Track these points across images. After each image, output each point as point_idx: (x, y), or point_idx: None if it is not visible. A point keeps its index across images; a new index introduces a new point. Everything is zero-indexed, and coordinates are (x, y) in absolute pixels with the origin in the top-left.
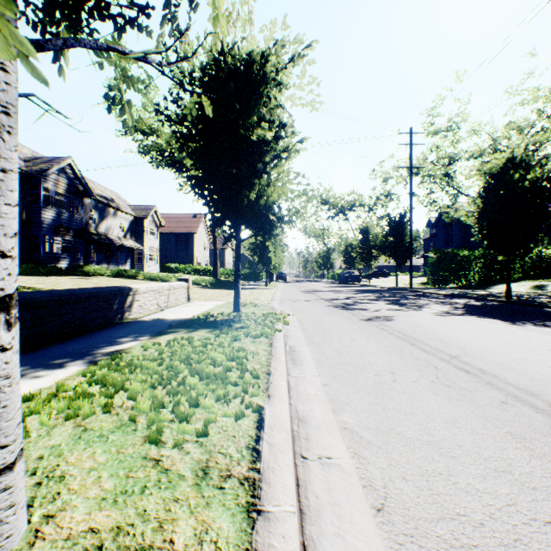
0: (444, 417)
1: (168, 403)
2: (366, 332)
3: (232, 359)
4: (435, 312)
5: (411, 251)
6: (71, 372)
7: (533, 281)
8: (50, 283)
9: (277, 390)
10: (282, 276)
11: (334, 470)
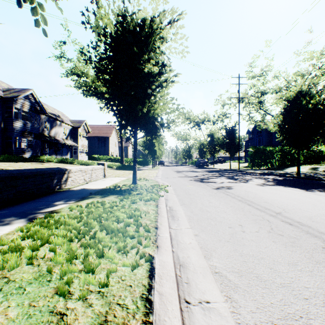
0: (287, 262)
1: (80, 254)
2: (217, 197)
3: (131, 217)
4: (257, 184)
5: (239, 147)
6: (13, 228)
7: (310, 165)
8: (17, 166)
9: (163, 241)
10: (162, 163)
11: (213, 315)
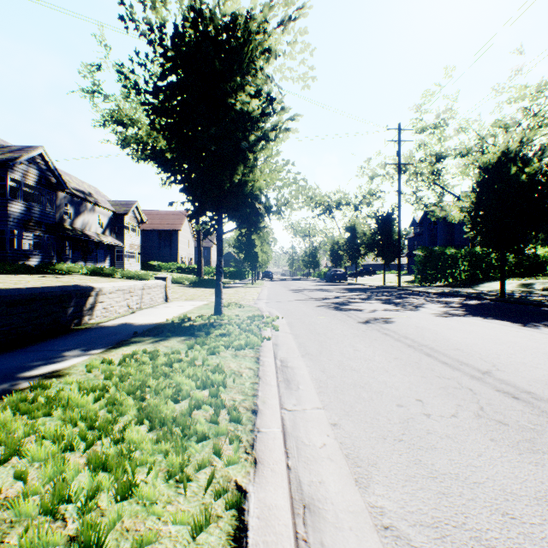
0: (534, 494)
1: (79, 489)
2: (368, 339)
3: (205, 386)
4: (435, 313)
5: (399, 249)
6: None
7: (519, 280)
8: (11, 282)
9: (268, 447)
10: (269, 275)
11: None
